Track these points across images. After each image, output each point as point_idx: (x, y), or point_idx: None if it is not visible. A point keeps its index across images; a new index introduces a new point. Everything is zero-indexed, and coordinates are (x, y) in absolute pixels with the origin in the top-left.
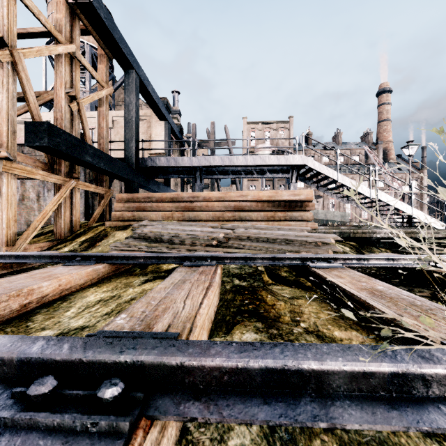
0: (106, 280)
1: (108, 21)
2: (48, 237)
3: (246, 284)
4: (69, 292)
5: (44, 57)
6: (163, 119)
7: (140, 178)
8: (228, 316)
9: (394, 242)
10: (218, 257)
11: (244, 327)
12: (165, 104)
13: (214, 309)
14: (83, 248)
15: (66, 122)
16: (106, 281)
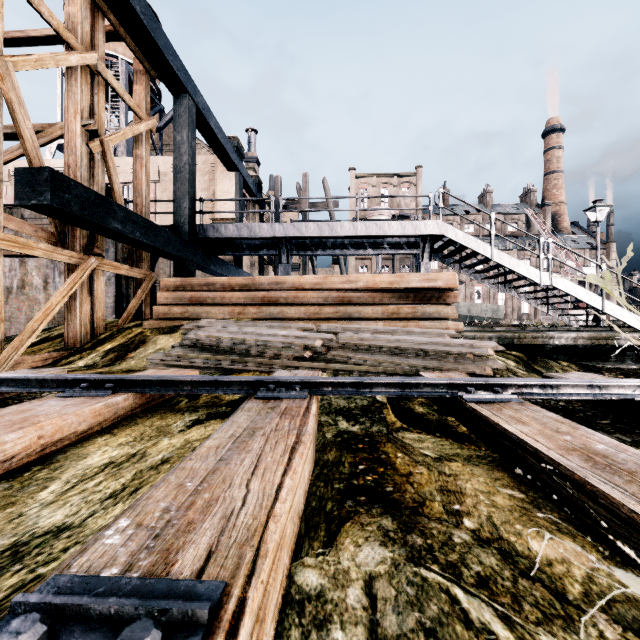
0: (128, 421)
1: (147, 19)
2: (56, 344)
3: (359, 430)
4: (58, 447)
5: (60, 79)
6: (232, 168)
7: (197, 254)
8: (331, 500)
9: (581, 351)
10: (312, 382)
11: (359, 528)
12: (235, 146)
13: (305, 488)
14: (108, 361)
15: (83, 170)
16: (128, 424)
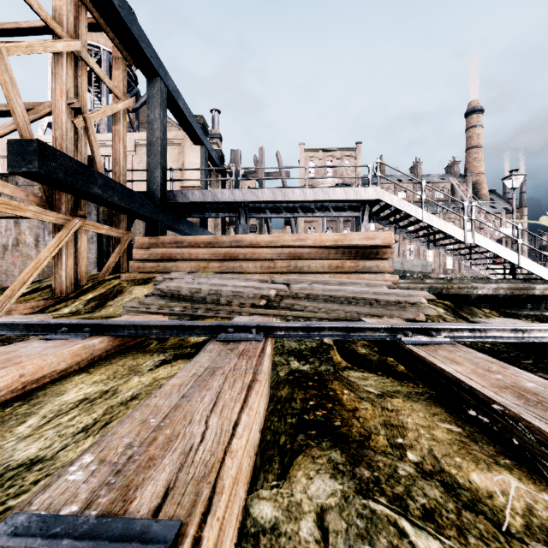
0: (104, 361)
1: (124, 12)
2: (45, 294)
3: (309, 369)
4: (39, 384)
5: (50, 66)
6: (198, 143)
7: (168, 217)
8: (284, 434)
9: (501, 300)
10: (267, 327)
11: (311, 461)
12: (201, 123)
13: (261, 423)
14: (89, 309)
15: (68, 142)
16: (103, 363)
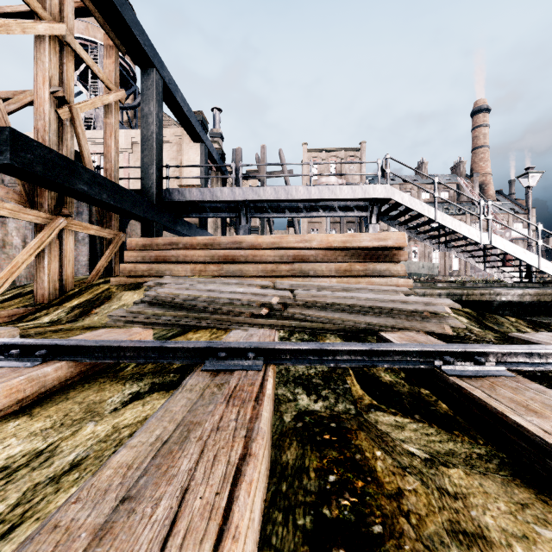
0: (59, 395)
1: None
2: (26, 300)
3: (322, 409)
4: None
5: None
6: (197, 140)
7: (164, 216)
8: None
9: (526, 307)
10: (268, 349)
11: None
12: (200, 120)
13: (255, 538)
14: (72, 317)
15: (52, 134)
16: (56, 399)
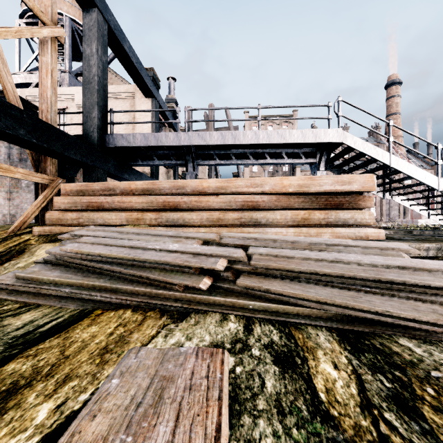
0: None
1: None
2: None
3: None
4: None
5: None
6: (149, 95)
7: (108, 163)
8: None
9: None
10: None
11: None
12: (151, 76)
13: None
14: None
15: None
16: None
